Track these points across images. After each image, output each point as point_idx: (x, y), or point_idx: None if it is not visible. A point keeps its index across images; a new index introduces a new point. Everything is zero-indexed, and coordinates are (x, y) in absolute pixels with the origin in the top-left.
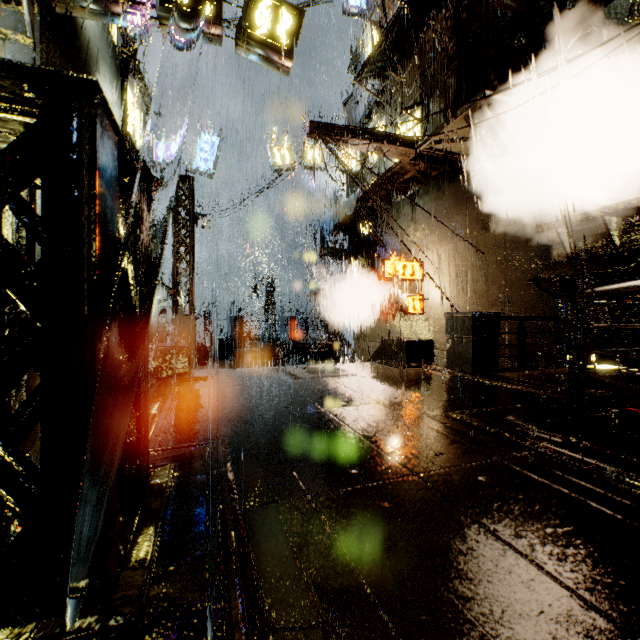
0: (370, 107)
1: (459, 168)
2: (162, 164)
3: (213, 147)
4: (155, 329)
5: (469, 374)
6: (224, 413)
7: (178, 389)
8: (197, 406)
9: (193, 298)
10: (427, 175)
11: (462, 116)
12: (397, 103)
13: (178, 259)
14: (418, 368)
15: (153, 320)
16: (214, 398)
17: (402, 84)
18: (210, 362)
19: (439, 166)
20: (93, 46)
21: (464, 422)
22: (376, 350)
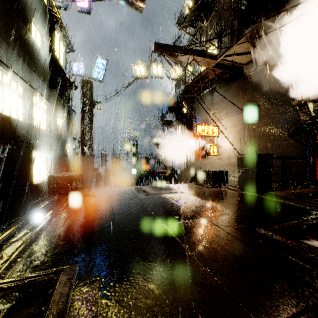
0: (188, 44)
1: (240, 72)
2: (75, 75)
3: (103, 65)
4: (71, 164)
5: (254, 192)
6: (89, 227)
7: (67, 204)
8: (72, 220)
9: (92, 147)
10: (221, 77)
11: (245, 37)
12: (203, 39)
13: (84, 126)
14: (219, 188)
15: (70, 159)
16: (87, 212)
17: (206, 28)
18: (102, 181)
19: (228, 71)
20: (29, 0)
21: (274, 239)
22: (193, 176)
